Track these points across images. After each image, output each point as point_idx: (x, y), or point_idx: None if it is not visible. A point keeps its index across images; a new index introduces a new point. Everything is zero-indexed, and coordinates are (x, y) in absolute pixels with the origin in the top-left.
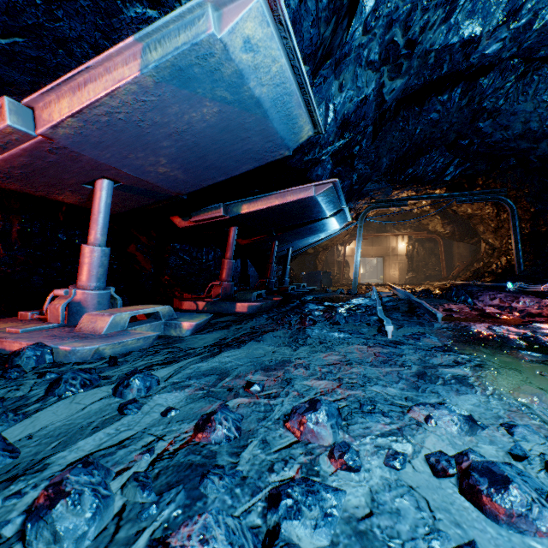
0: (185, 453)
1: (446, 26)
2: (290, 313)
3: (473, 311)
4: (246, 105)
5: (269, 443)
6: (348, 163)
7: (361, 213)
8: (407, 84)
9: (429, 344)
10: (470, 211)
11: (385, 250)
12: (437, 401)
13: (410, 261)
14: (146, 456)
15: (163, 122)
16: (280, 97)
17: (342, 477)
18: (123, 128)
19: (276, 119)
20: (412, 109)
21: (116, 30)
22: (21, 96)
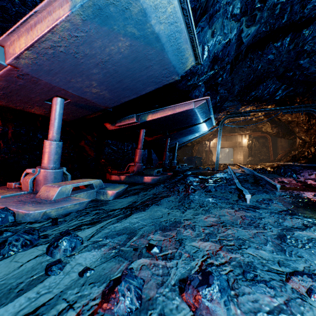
0: None
1: None
2: (178, 183)
3: (299, 183)
4: (149, 40)
5: None
6: (214, 88)
7: (221, 121)
8: (257, 31)
9: (277, 208)
10: (290, 119)
11: (234, 143)
12: (306, 266)
13: (250, 150)
14: None
15: (91, 54)
16: (173, 33)
17: None
18: (65, 59)
19: (170, 51)
20: (256, 52)
21: None
22: None
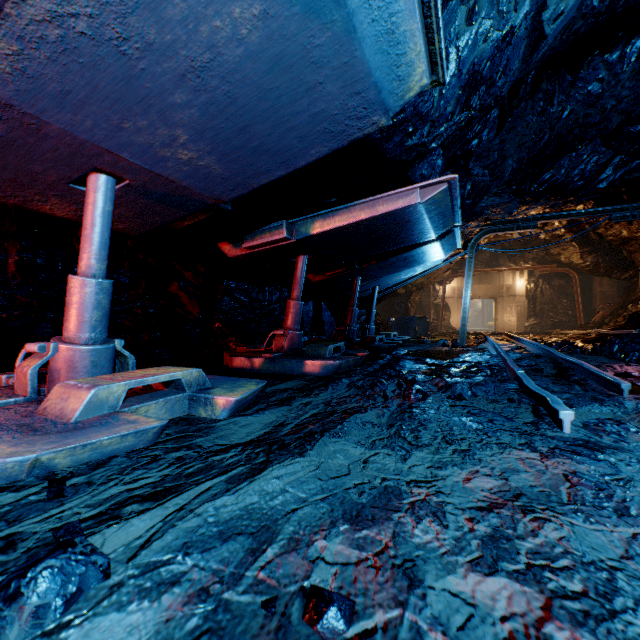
0: None
1: None
2: (382, 377)
3: None
4: None
5: None
6: (460, 165)
7: (472, 239)
8: (581, 6)
9: None
10: (625, 234)
11: (497, 289)
12: None
13: (532, 303)
14: None
15: (163, 44)
16: None
17: None
18: (96, 59)
19: (370, 39)
20: (560, 78)
21: None
22: None
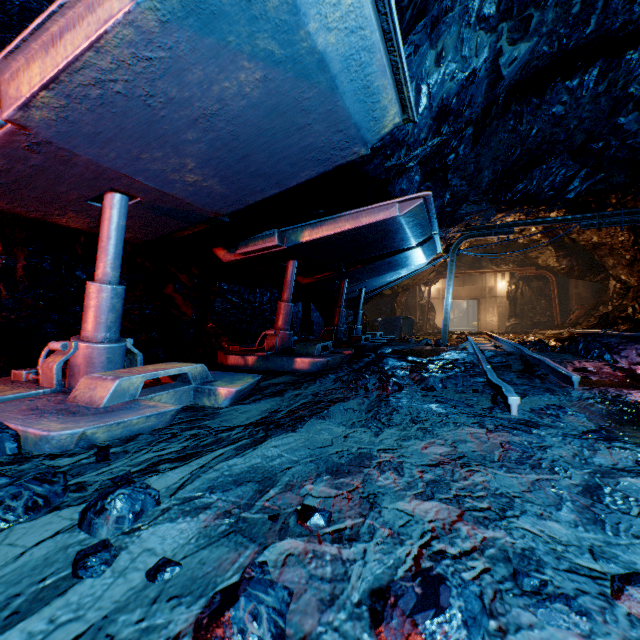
0: None
1: None
2: (365, 372)
3: (618, 371)
4: (303, 67)
5: None
6: (439, 177)
7: (453, 244)
8: (533, 52)
9: (575, 425)
10: (596, 240)
11: (480, 291)
12: None
13: (512, 304)
14: None
15: (182, 99)
16: (355, 53)
17: None
18: (126, 109)
19: (349, 93)
20: (528, 101)
21: None
22: None
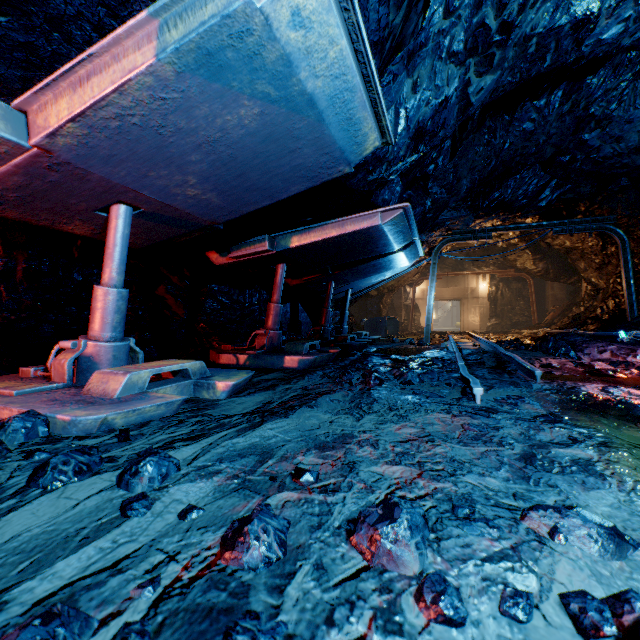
0: (204, 586)
1: (553, 2)
2: (350, 369)
3: (579, 367)
4: (295, 105)
5: (326, 570)
6: (420, 185)
7: (435, 247)
8: (498, 82)
9: (530, 412)
10: (568, 244)
11: (463, 292)
12: (559, 499)
13: (493, 305)
14: (148, 592)
15: (189, 129)
16: (339, 93)
17: (438, 636)
18: (139, 137)
19: (334, 124)
20: (500, 117)
21: (125, 4)
22: (11, 97)
